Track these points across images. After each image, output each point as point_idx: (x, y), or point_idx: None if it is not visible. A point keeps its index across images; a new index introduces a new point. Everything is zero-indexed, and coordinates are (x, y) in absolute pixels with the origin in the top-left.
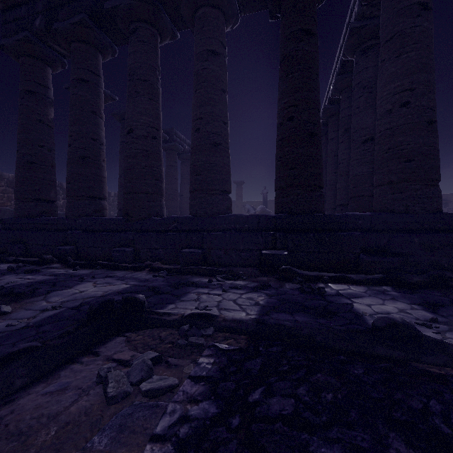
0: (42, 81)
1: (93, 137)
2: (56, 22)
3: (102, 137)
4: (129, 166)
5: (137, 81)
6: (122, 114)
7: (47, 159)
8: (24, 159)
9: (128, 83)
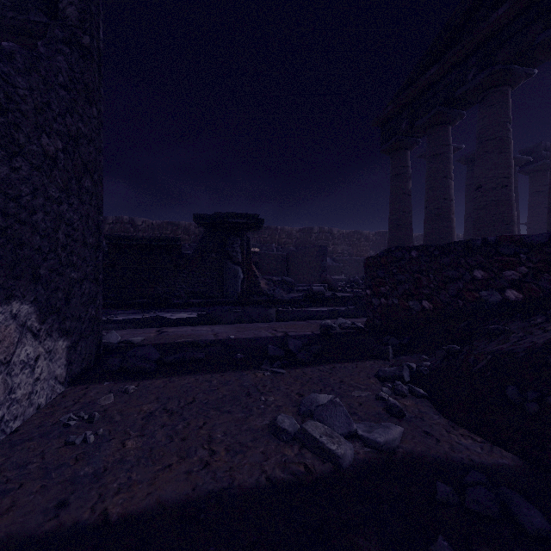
0: (404, 163)
1: (444, 197)
2: (416, 120)
3: (452, 195)
4: (478, 217)
5: (485, 143)
6: (468, 157)
7: (407, 220)
8: (393, 223)
9: (476, 146)
